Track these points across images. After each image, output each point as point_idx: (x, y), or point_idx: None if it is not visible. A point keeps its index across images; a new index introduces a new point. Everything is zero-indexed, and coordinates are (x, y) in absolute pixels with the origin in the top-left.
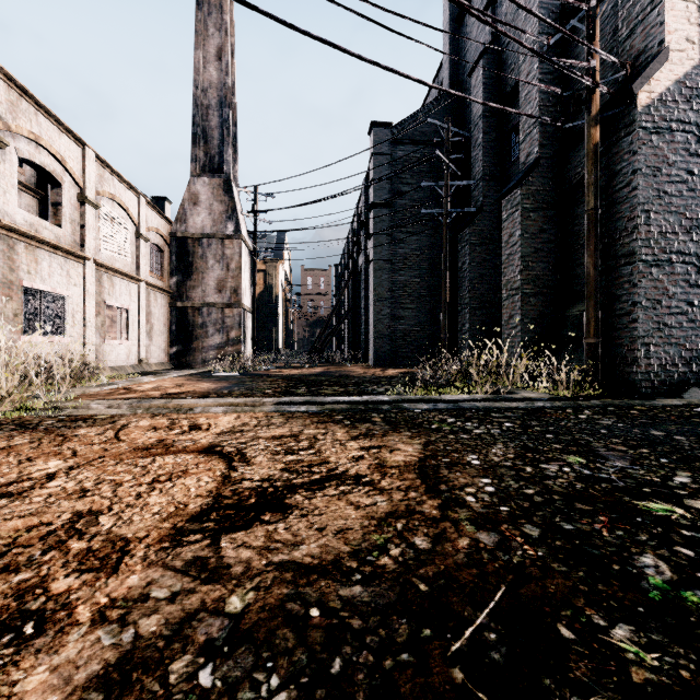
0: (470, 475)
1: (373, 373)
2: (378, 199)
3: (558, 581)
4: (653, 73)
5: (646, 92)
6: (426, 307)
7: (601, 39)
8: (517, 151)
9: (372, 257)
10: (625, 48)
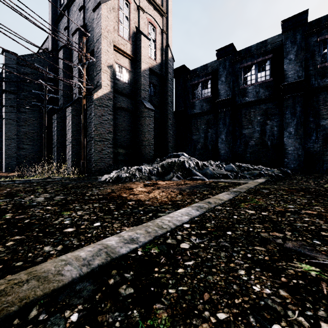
0: (3, 191)
1: (0, 175)
2: (8, 89)
3: (0, 196)
4: (98, 90)
5: (96, 95)
6: (38, 144)
7: None
8: None
9: (4, 117)
10: (95, 78)
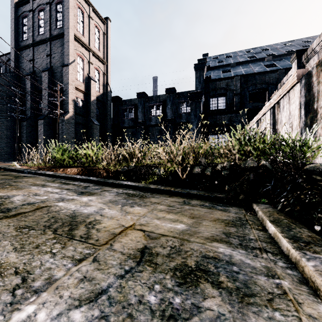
0: None
1: None
2: None
3: None
4: (67, 115)
5: (66, 117)
6: (5, 142)
7: (60, 97)
8: (41, 106)
9: None
10: (64, 106)
